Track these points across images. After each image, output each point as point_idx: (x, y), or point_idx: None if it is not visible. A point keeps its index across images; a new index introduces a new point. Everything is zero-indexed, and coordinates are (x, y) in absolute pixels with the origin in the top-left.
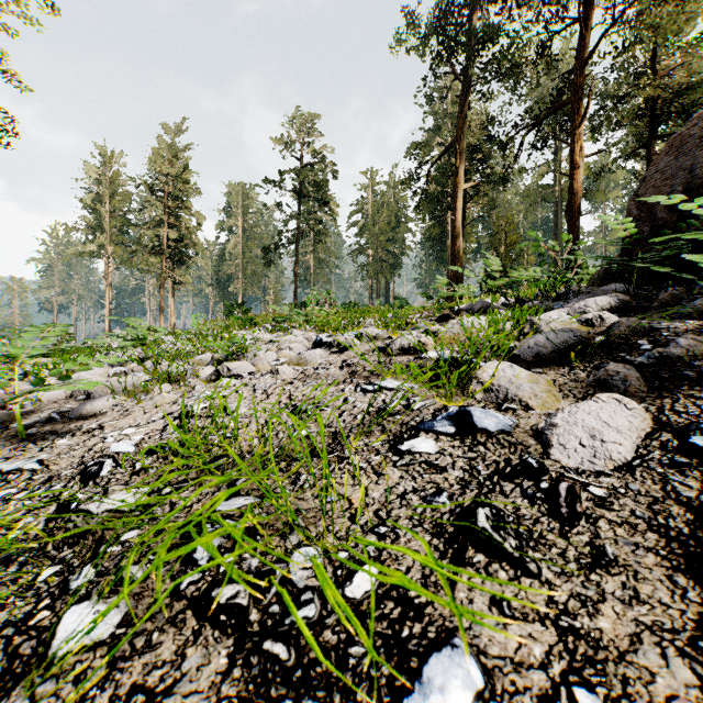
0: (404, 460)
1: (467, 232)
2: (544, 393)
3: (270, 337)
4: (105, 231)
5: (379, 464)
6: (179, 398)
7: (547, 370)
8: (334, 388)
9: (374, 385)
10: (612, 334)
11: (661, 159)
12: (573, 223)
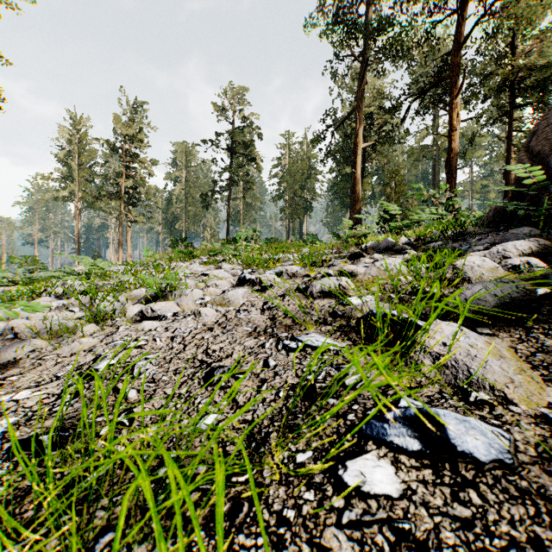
0: (353, 511)
1: (364, 182)
2: (519, 376)
3: (203, 270)
4: (75, 180)
5: (314, 515)
6: (98, 343)
7: (497, 331)
8: (254, 341)
9: (297, 340)
10: (550, 284)
11: (551, 114)
12: (451, 175)
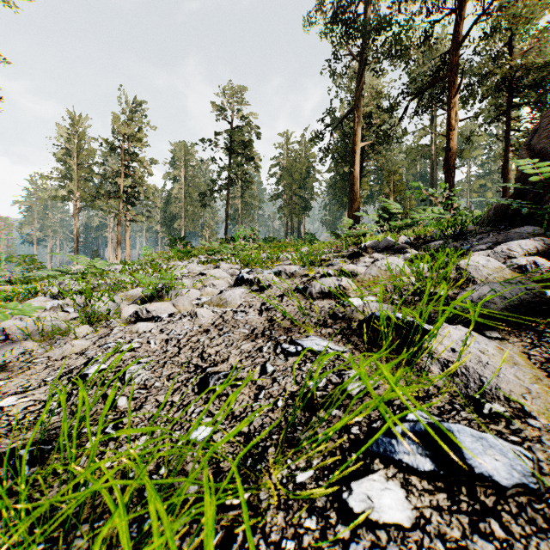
0: (360, 543)
1: (362, 181)
2: (536, 385)
3: (201, 269)
4: (74, 179)
5: (317, 547)
6: (91, 345)
7: (507, 335)
8: (251, 344)
9: (296, 344)
10: None
11: None
12: (450, 174)
